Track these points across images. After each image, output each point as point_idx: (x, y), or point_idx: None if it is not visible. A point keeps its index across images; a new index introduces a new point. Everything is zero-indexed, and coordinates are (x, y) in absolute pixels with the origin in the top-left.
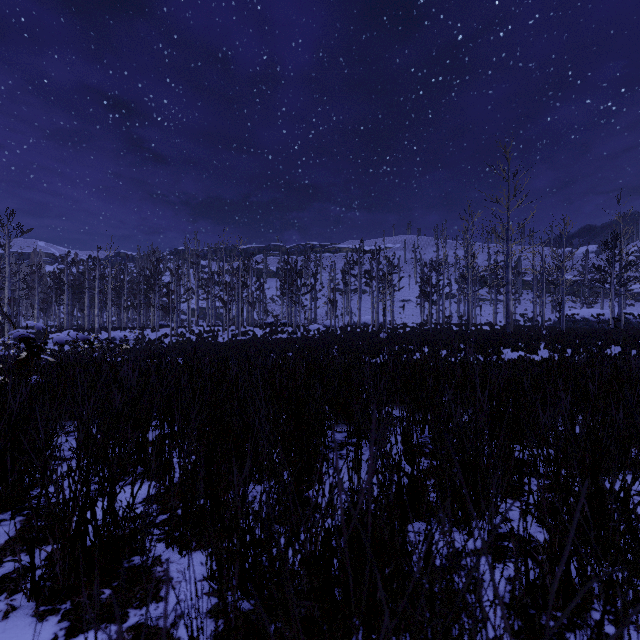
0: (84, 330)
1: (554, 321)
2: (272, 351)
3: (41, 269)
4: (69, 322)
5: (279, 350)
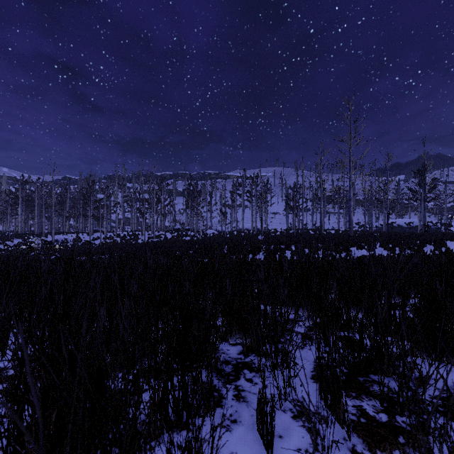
0: (34, 234)
1: (378, 227)
2: (177, 250)
3: (0, 187)
4: (23, 228)
5: (183, 249)
